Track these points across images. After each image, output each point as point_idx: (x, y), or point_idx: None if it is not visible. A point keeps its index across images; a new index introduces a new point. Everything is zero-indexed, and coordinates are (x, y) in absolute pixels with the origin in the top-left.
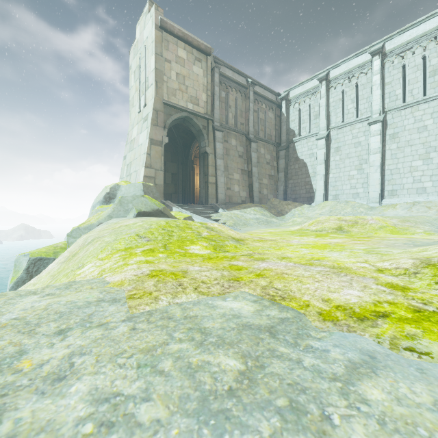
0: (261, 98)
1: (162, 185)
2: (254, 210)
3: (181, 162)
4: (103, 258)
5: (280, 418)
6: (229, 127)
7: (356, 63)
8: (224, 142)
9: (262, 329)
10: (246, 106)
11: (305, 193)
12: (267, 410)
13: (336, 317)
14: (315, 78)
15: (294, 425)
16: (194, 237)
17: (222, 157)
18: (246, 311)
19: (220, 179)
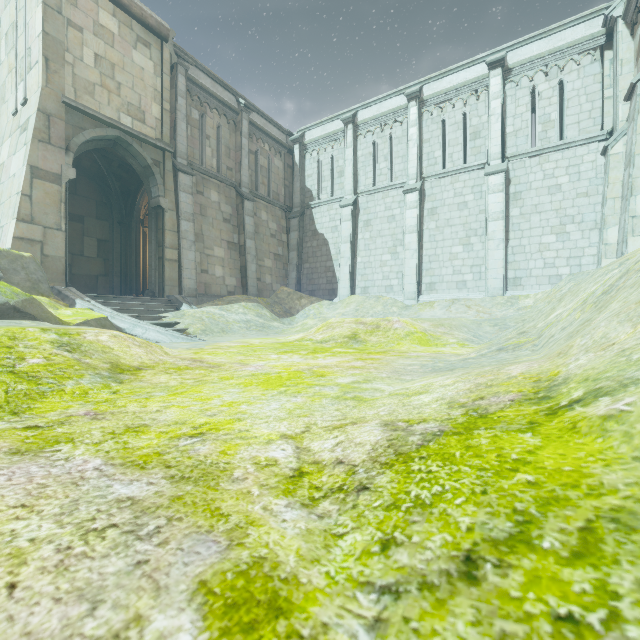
0: (261, 134)
1: (61, 258)
2: (246, 307)
3: (117, 221)
4: None
5: None
6: (206, 171)
7: (390, 106)
8: (197, 194)
9: None
10: (237, 141)
11: (326, 283)
12: None
13: None
14: (339, 118)
15: None
16: None
17: (192, 218)
18: None
19: (188, 255)
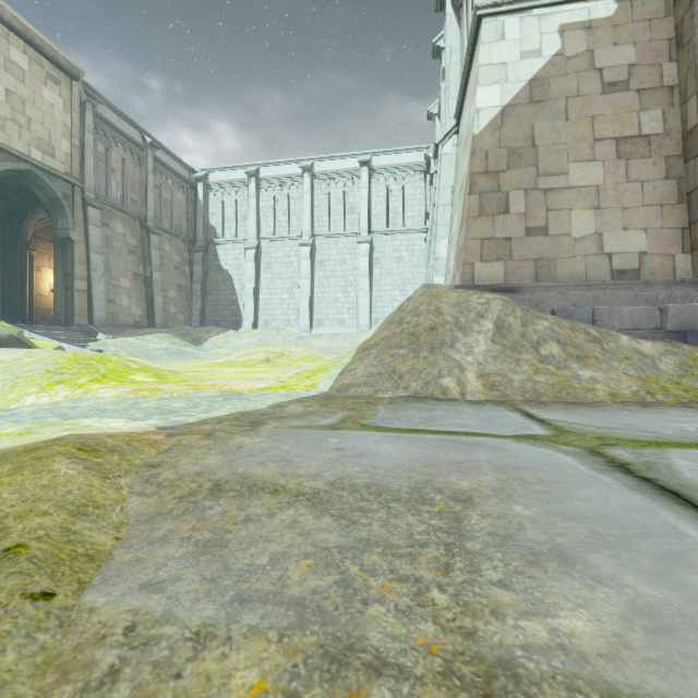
0: (165, 170)
1: None
2: (159, 337)
3: None
4: (41, 391)
5: (239, 400)
6: (112, 203)
7: (289, 171)
8: (103, 226)
9: (226, 395)
10: (142, 176)
11: (231, 315)
12: (235, 400)
13: (254, 391)
14: (243, 168)
15: (242, 400)
16: (126, 369)
17: (101, 251)
18: (216, 394)
19: (98, 286)
